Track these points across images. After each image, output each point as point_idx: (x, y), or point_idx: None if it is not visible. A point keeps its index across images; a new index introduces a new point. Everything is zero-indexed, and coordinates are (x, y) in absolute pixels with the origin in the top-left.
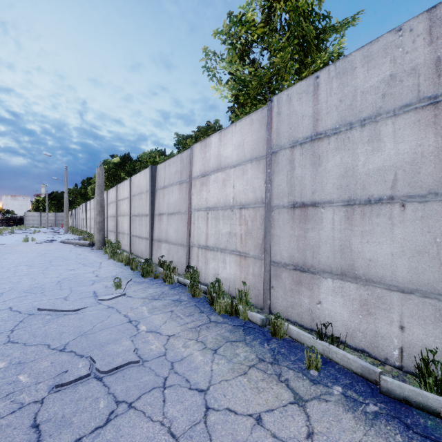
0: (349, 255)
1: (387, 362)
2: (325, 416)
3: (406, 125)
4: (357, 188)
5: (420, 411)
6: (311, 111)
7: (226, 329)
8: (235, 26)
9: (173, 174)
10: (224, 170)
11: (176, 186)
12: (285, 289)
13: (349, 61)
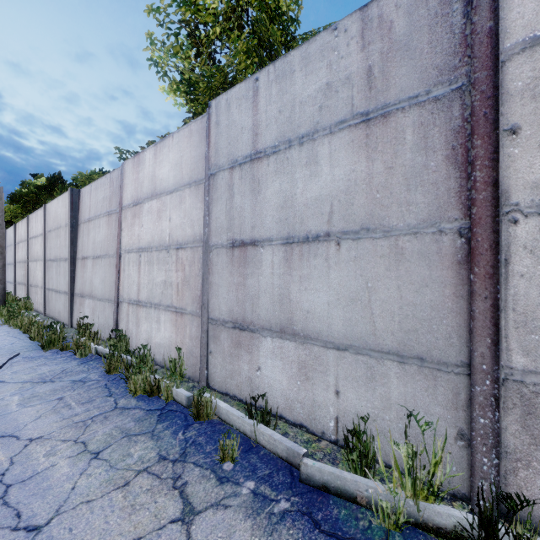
0: (288, 306)
1: (323, 436)
2: (214, 533)
3: (341, 145)
4: (296, 223)
5: (339, 498)
6: (251, 122)
7: (133, 418)
8: (177, 5)
9: (101, 201)
10: (160, 197)
11: (104, 219)
12: (224, 353)
13: (288, 62)
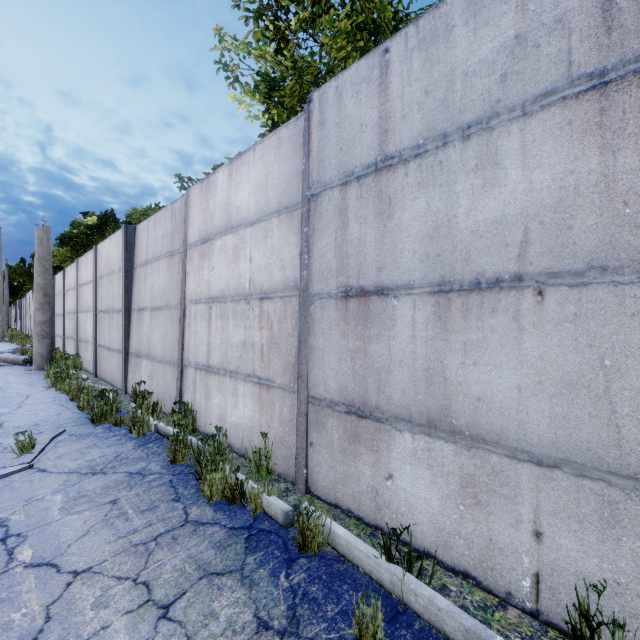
0: (441, 388)
1: (510, 600)
2: None
3: (546, 132)
4: (456, 260)
5: None
6: (376, 115)
7: (212, 541)
8: None
9: (160, 239)
10: (236, 231)
11: (164, 261)
12: (332, 448)
13: (441, 16)
